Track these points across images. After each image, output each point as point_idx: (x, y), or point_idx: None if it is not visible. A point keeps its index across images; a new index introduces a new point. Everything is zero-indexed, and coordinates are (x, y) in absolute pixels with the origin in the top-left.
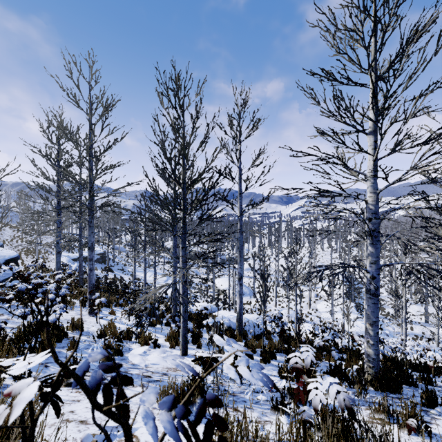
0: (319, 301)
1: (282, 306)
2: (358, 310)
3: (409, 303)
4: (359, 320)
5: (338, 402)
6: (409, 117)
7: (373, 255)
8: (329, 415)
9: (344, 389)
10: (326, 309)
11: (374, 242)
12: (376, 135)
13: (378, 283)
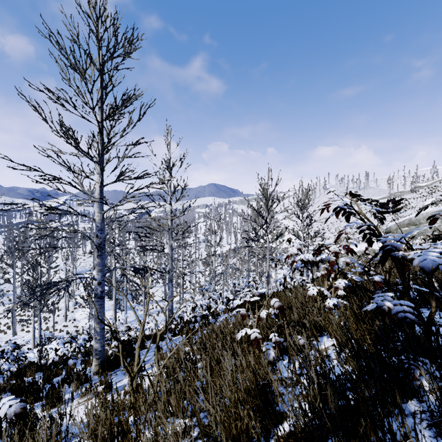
0: (78, 309)
1: (26, 331)
2: (118, 305)
3: (156, 287)
4: (117, 315)
5: (8, 415)
6: (122, 159)
7: (100, 264)
8: (15, 430)
9: (18, 401)
10: (85, 315)
11: (101, 253)
12: (102, 165)
13: (104, 287)
